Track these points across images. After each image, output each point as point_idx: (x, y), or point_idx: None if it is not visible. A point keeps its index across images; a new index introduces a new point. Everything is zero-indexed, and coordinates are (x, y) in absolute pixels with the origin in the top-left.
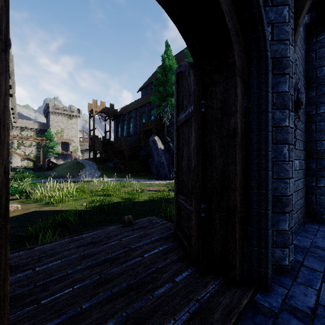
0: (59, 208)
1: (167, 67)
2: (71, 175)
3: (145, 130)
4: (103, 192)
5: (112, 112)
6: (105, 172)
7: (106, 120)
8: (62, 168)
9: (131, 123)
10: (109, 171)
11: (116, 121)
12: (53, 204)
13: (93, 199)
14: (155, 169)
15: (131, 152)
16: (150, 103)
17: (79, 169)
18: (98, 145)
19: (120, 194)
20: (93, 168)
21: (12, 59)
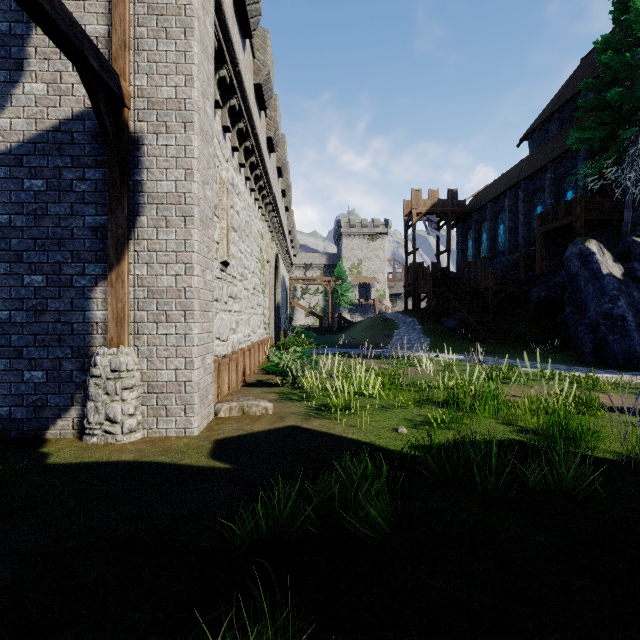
0: (341, 431)
1: (637, 18)
2: (373, 343)
3: (546, 233)
4: (450, 396)
5: (454, 208)
6: (440, 340)
7: (439, 228)
8: (359, 329)
9: (500, 225)
10: (449, 337)
11: (460, 226)
12: (330, 414)
13: (424, 413)
14: (589, 337)
15: (502, 292)
16: (560, 159)
17: (387, 332)
18: (423, 282)
19: (506, 412)
20: (414, 331)
21: (284, 142)
